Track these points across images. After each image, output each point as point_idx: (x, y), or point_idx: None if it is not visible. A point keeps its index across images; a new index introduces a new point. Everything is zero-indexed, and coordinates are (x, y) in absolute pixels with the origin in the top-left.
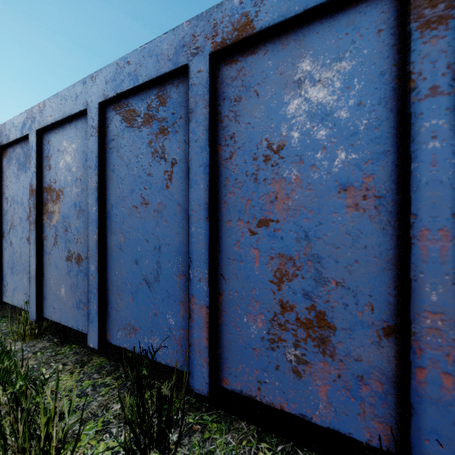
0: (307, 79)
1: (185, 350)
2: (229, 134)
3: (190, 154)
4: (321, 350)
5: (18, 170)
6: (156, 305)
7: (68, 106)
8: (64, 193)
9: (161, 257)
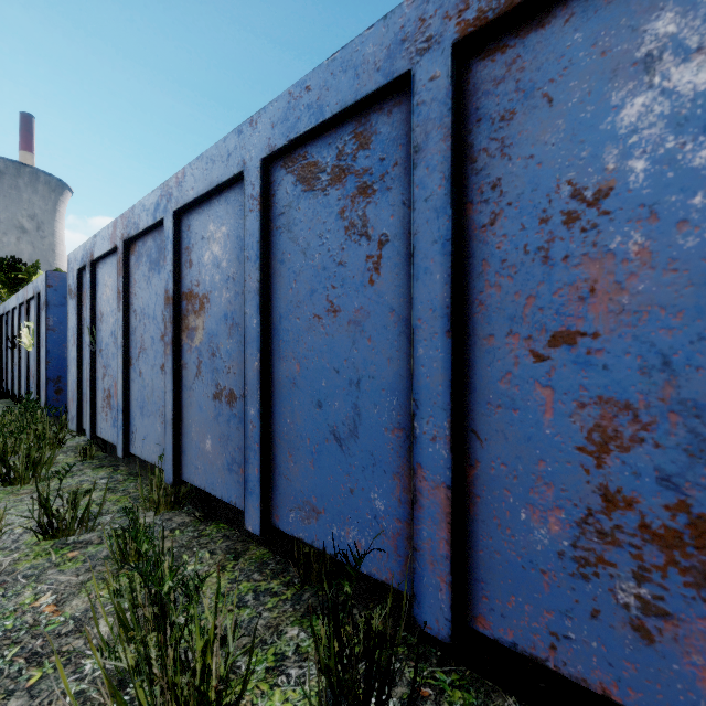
0: (668, 51)
1: (404, 556)
2: (489, 180)
3: (416, 223)
4: (705, 596)
5: (149, 272)
6: (353, 476)
7: (217, 170)
8: (210, 299)
9: (360, 398)
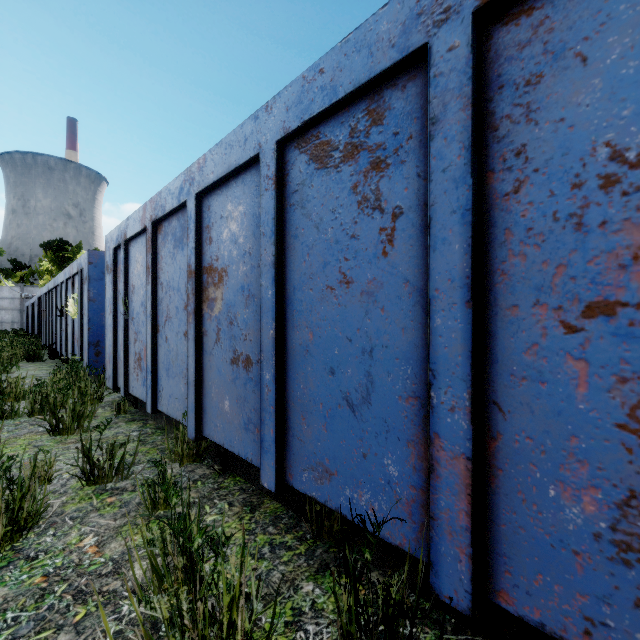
0: None
1: (419, 523)
2: (512, 147)
3: (433, 194)
4: None
5: (174, 249)
6: (365, 441)
7: (235, 155)
8: (228, 273)
9: (373, 366)
